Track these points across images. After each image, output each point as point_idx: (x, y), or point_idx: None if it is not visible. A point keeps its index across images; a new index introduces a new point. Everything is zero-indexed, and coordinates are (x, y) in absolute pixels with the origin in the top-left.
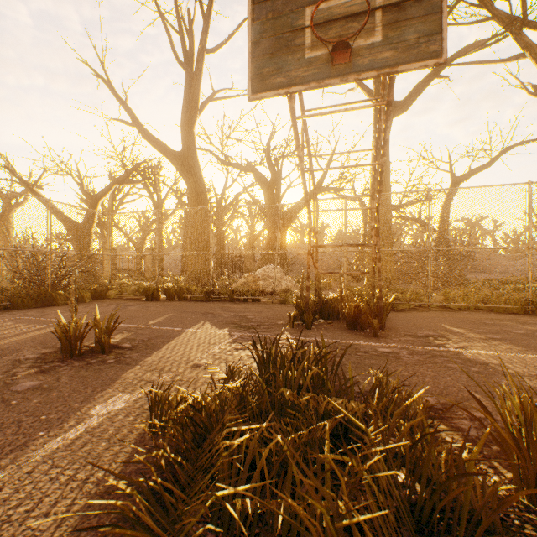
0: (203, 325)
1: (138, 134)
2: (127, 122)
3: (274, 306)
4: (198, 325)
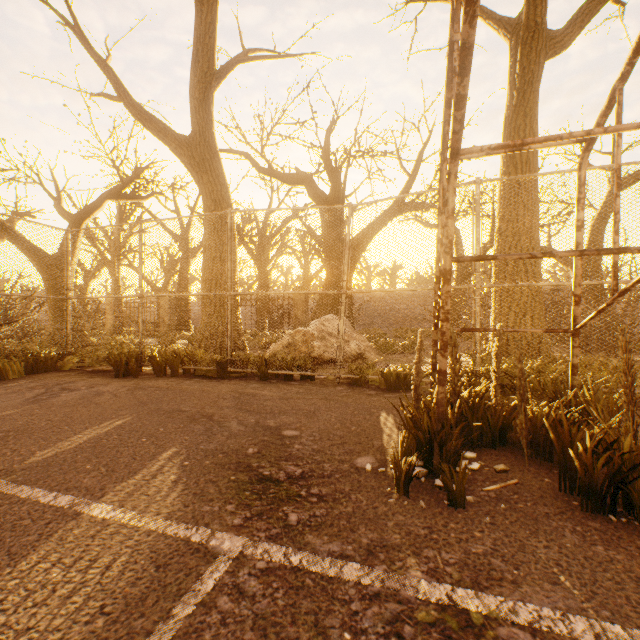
0: (153, 478)
1: (134, 121)
2: (110, 96)
3: (341, 393)
4: (139, 478)
